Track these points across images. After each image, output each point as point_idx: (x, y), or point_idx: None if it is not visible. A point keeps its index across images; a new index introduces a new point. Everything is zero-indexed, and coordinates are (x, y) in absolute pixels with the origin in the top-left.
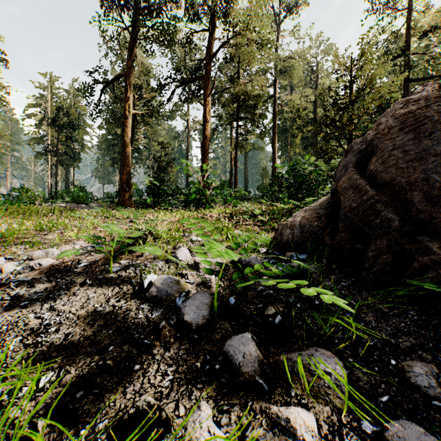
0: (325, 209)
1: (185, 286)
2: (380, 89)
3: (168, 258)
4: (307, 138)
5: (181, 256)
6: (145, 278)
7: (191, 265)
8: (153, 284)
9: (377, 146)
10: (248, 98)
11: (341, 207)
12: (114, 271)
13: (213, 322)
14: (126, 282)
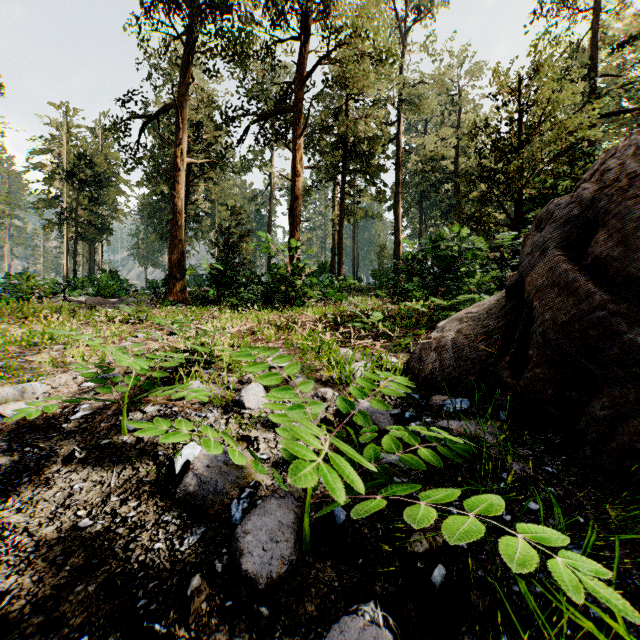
0: (498, 319)
1: (251, 471)
2: (565, 124)
3: (228, 403)
4: (445, 201)
5: (249, 401)
6: (178, 454)
7: (265, 419)
8: (191, 467)
9: (608, 210)
10: (359, 141)
11: (535, 321)
12: (130, 430)
13: (302, 563)
14: (147, 456)
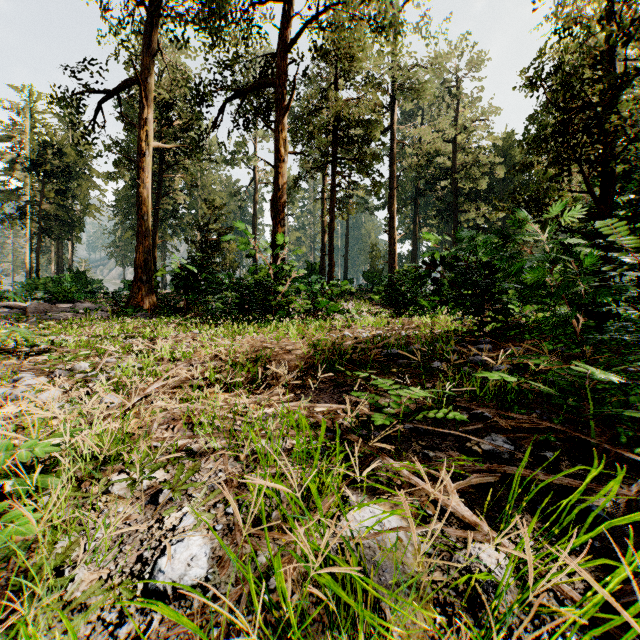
0: None
1: None
2: None
3: None
4: (441, 199)
5: None
6: None
7: None
8: None
9: None
10: (353, 124)
11: None
12: None
13: None
14: None
